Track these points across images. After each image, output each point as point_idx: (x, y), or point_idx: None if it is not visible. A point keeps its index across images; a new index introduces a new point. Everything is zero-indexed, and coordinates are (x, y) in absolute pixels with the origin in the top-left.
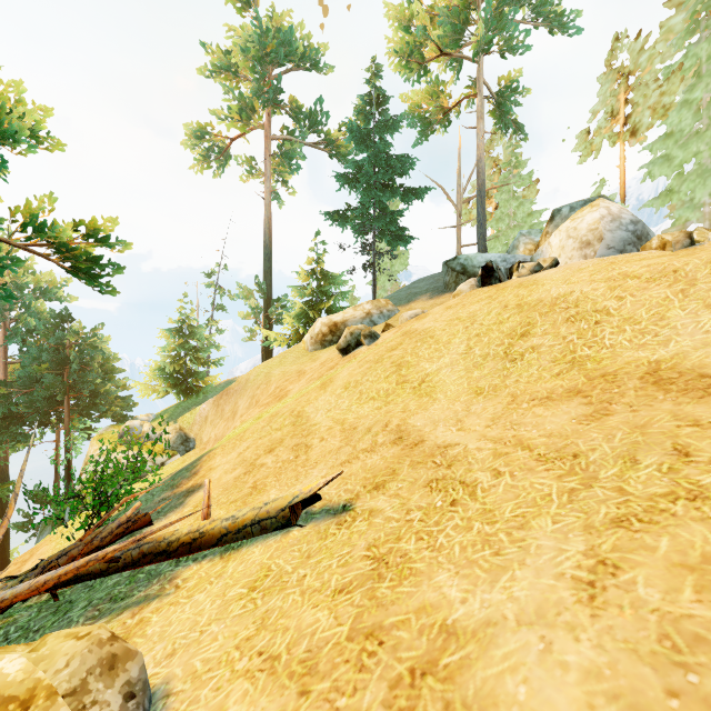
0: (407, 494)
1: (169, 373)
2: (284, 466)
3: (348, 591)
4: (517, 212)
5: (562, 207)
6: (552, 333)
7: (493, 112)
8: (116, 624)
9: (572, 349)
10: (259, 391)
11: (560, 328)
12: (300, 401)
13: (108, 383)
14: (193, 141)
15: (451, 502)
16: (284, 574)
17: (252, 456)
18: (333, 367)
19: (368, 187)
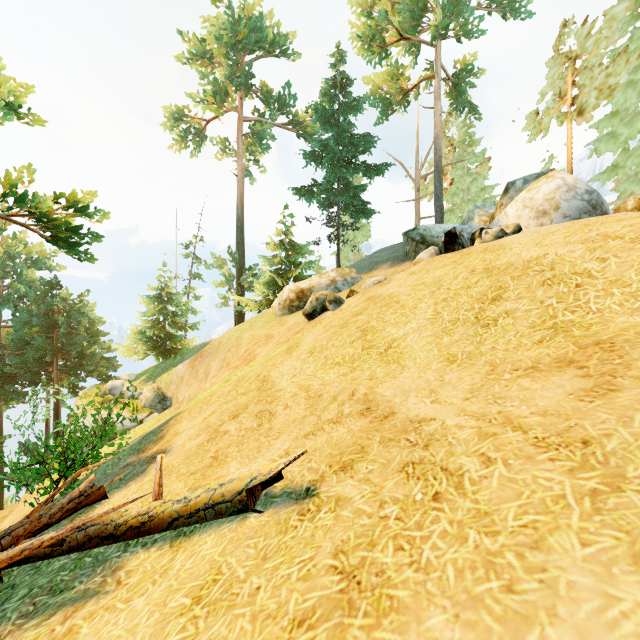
0: (379, 480)
1: (149, 337)
2: (247, 434)
3: (309, 625)
4: (471, 187)
5: (516, 180)
6: (527, 297)
7: (450, 93)
8: (43, 631)
9: (552, 314)
10: (230, 354)
11: (536, 291)
12: (266, 365)
13: (94, 346)
14: (172, 123)
15: (434, 496)
16: (235, 582)
17: (217, 421)
18: (299, 331)
19: (332, 163)
